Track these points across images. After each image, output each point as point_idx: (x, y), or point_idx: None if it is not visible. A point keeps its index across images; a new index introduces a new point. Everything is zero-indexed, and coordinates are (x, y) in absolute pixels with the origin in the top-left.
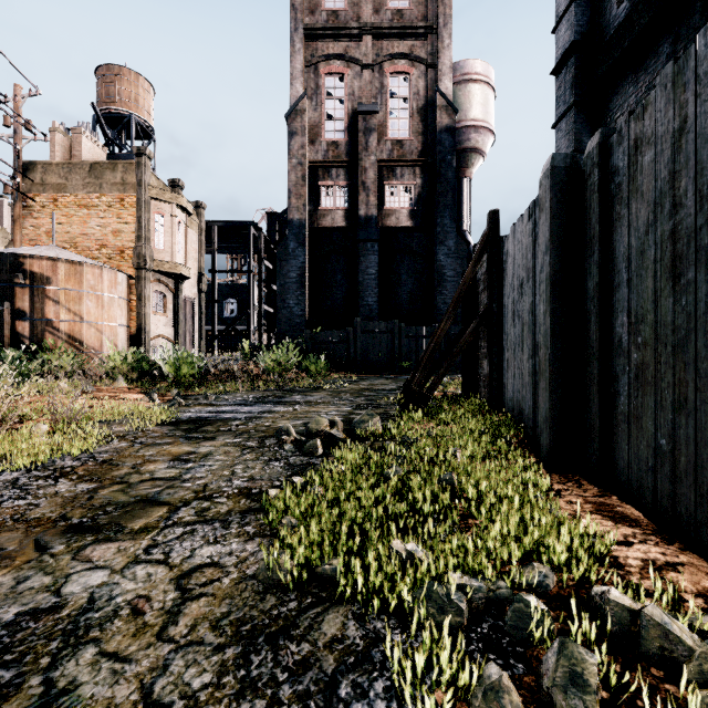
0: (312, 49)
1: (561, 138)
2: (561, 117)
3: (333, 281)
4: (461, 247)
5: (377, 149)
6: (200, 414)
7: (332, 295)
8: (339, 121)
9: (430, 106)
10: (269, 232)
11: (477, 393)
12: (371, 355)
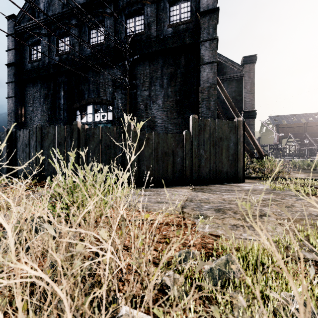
0: None
1: (10, 89)
2: (10, 82)
3: None
4: None
5: None
6: None
7: None
8: None
9: None
10: None
11: None
12: None
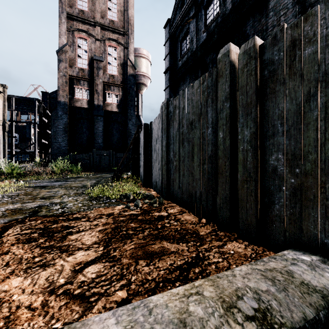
0: (71, 23)
1: (166, 95)
2: (166, 88)
3: (81, 131)
4: (138, 122)
5: (103, 76)
6: (38, 185)
7: (81, 138)
8: (84, 60)
9: (125, 64)
10: (43, 102)
11: (136, 175)
12: (100, 164)
